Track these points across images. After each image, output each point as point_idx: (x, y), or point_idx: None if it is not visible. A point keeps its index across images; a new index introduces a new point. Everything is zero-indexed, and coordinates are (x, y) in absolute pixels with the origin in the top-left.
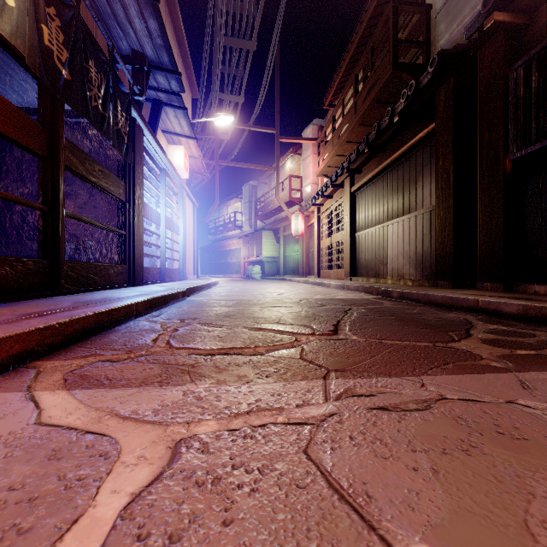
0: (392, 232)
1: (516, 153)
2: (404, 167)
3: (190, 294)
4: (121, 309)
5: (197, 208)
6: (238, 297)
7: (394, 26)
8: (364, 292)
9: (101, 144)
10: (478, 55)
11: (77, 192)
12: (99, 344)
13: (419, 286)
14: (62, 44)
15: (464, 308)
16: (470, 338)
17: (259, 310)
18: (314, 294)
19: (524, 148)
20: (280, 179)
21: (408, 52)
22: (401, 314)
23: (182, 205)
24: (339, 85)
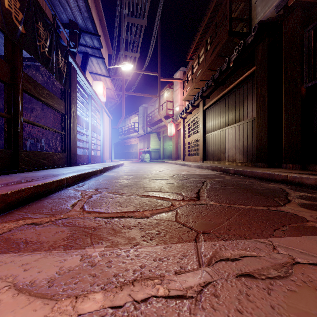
0: (228, 134)
1: (308, 83)
2: (236, 94)
3: (105, 171)
4: (55, 183)
5: (111, 119)
6: (135, 173)
7: (229, 9)
8: (212, 170)
9: (50, 79)
10: (283, 23)
11: (35, 108)
12: (33, 208)
13: (245, 166)
14: (19, 8)
15: (277, 180)
16: (290, 202)
17: (147, 182)
18: (181, 171)
19: (314, 80)
20: (161, 103)
21: (236, 27)
22: (238, 185)
23: (102, 117)
24: (196, 47)
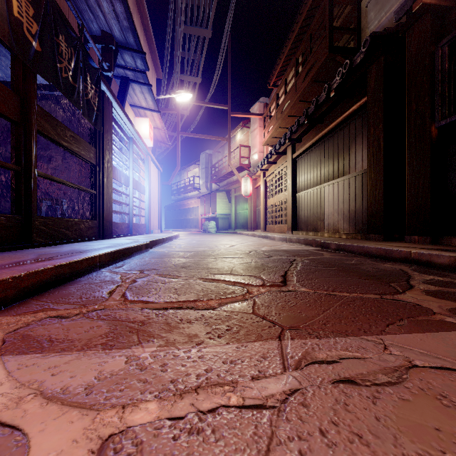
0: (328, 193)
1: (441, 121)
2: (339, 136)
3: (153, 246)
4: (84, 261)
5: (160, 172)
6: (195, 249)
7: (330, 15)
8: (305, 244)
9: (74, 114)
10: (406, 35)
11: (53, 156)
12: (56, 296)
13: (352, 239)
14: (32, 17)
15: (397, 259)
16: (413, 289)
17: (213, 261)
18: (261, 246)
19: (449, 116)
20: (232, 149)
21: (340, 40)
22: (341, 265)
23: (148, 169)
24: (282, 68)
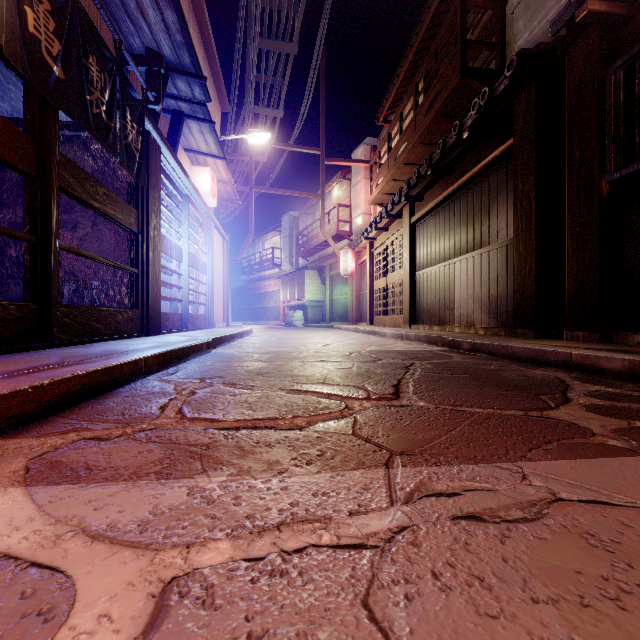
0: (460, 271)
1: (615, 173)
2: (475, 192)
3: (216, 345)
4: (124, 366)
5: (227, 242)
6: (275, 349)
7: (462, 24)
8: (427, 343)
9: (108, 163)
10: (566, 54)
11: (79, 222)
12: (89, 413)
13: (493, 336)
14: (53, 33)
15: (553, 363)
16: (570, 403)
17: (300, 366)
18: (366, 345)
19: (624, 167)
20: (326, 209)
21: (477, 57)
22: (476, 371)
23: (209, 238)
24: (396, 97)
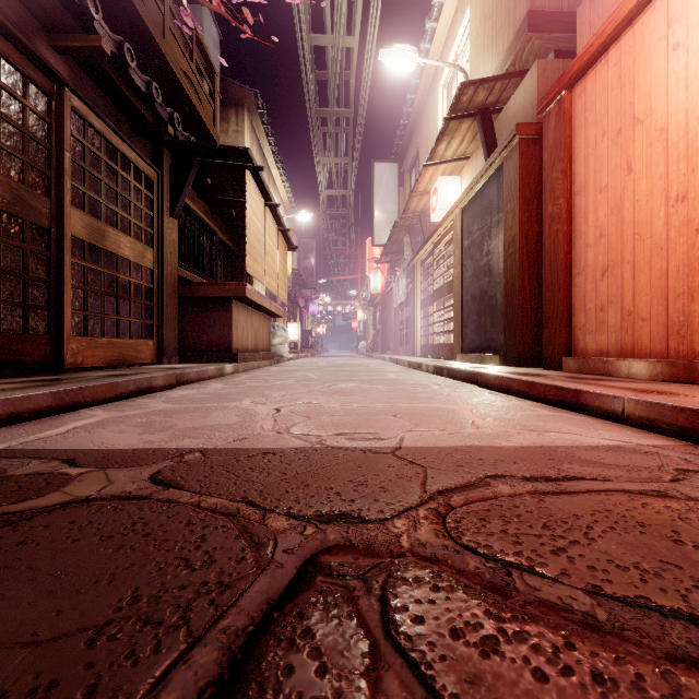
0: None
1: None
2: None
3: None
4: None
5: None
6: None
7: None
8: None
9: None
10: None
11: None
12: None
13: None
14: None
15: None
16: None
17: None
18: None
19: None
20: None
21: None
22: None
23: None
24: None
